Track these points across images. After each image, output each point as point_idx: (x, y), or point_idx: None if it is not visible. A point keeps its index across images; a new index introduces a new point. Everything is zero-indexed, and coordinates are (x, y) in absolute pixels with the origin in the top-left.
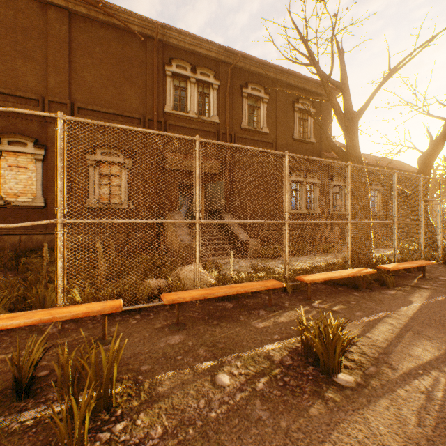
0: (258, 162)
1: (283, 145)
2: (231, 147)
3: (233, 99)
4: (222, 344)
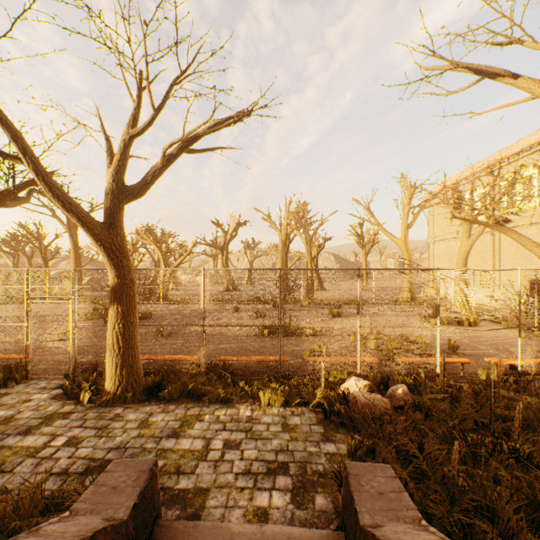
0: None
1: None
2: None
3: None
4: (350, 366)
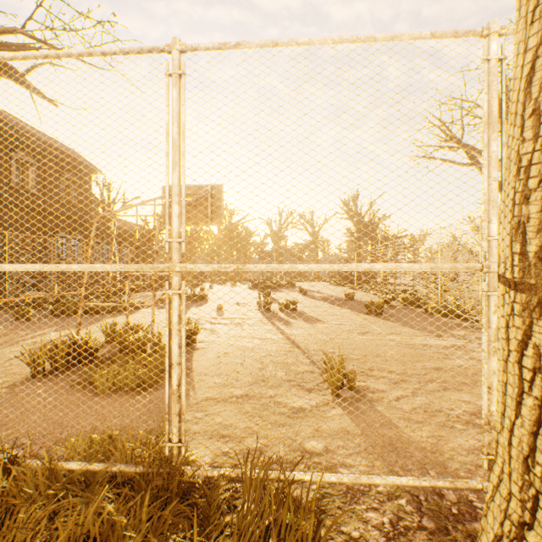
0: (28, 218)
1: (51, 206)
2: (1, 203)
3: (2, 159)
4: None
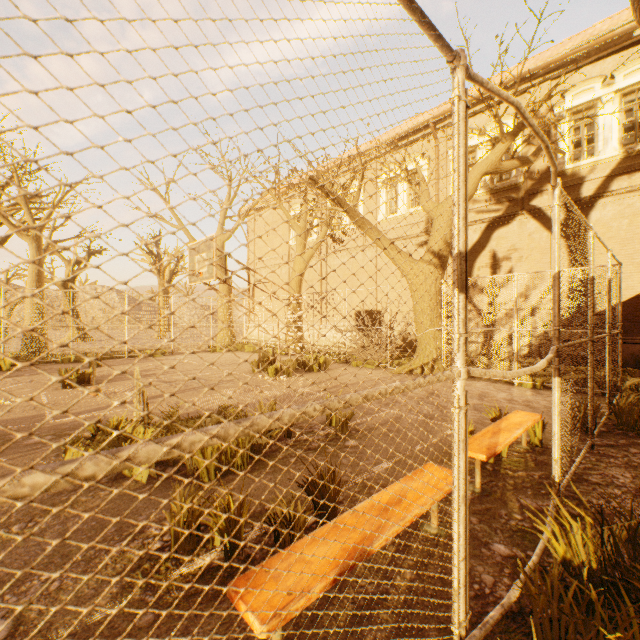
0: None
1: None
2: None
3: None
4: None
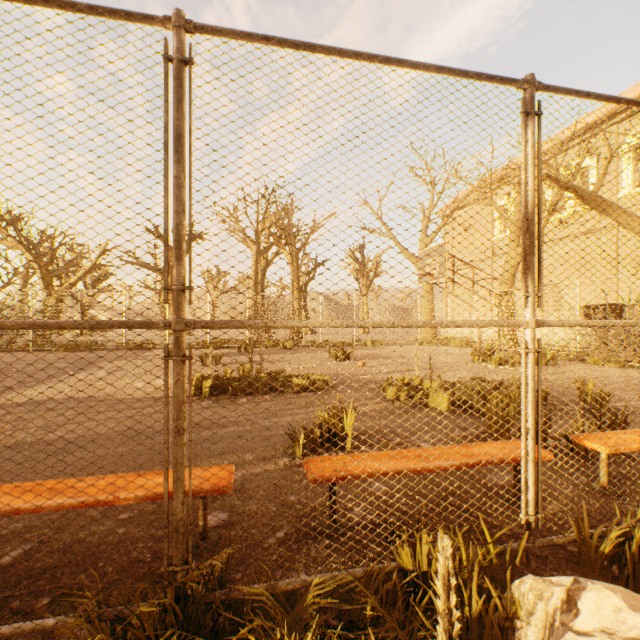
0: None
1: None
2: None
3: None
4: None
